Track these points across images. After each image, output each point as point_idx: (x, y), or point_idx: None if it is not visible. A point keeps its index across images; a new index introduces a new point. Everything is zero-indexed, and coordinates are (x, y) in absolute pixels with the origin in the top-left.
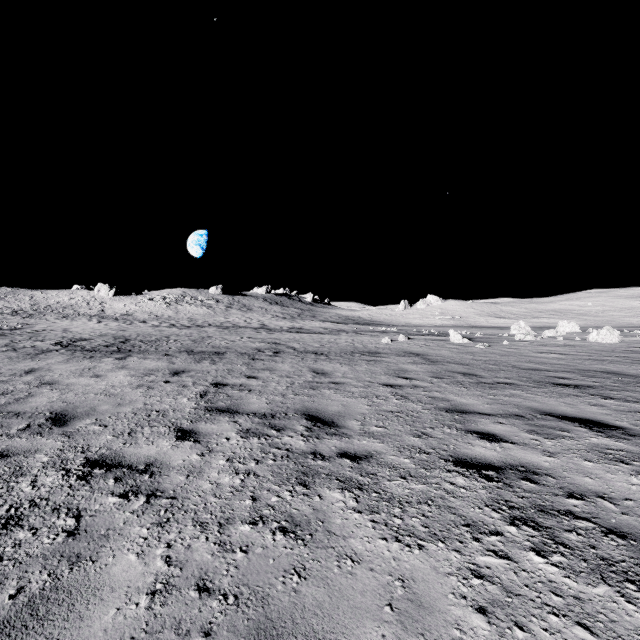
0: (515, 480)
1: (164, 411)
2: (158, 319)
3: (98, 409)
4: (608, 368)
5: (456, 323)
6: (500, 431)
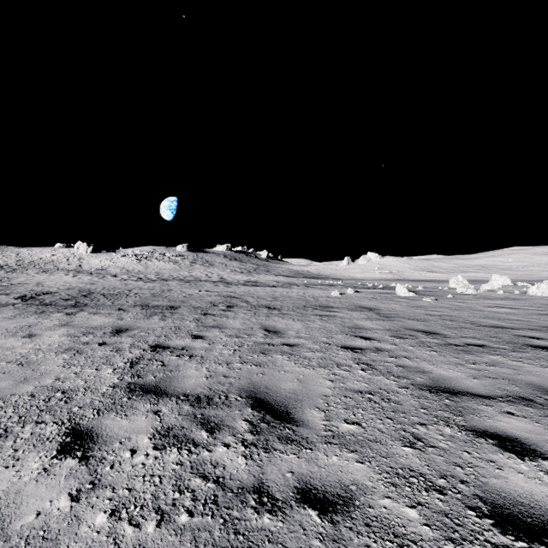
0: None
1: (72, 391)
2: (128, 273)
3: None
4: None
5: (394, 277)
6: (521, 432)
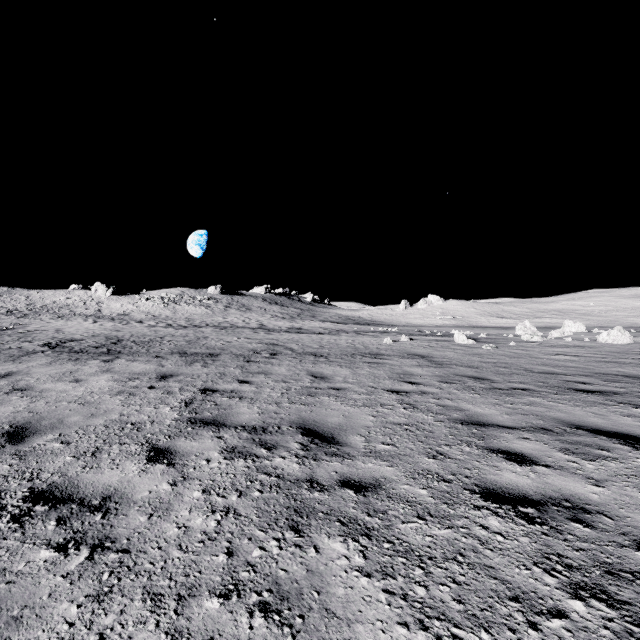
0: (563, 522)
1: (140, 423)
2: (155, 319)
3: (66, 421)
4: (628, 371)
5: (457, 323)
6: (528, 450)
